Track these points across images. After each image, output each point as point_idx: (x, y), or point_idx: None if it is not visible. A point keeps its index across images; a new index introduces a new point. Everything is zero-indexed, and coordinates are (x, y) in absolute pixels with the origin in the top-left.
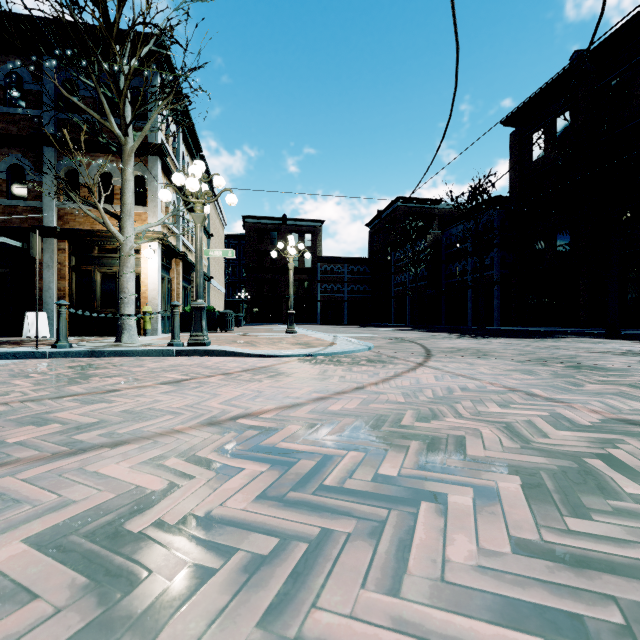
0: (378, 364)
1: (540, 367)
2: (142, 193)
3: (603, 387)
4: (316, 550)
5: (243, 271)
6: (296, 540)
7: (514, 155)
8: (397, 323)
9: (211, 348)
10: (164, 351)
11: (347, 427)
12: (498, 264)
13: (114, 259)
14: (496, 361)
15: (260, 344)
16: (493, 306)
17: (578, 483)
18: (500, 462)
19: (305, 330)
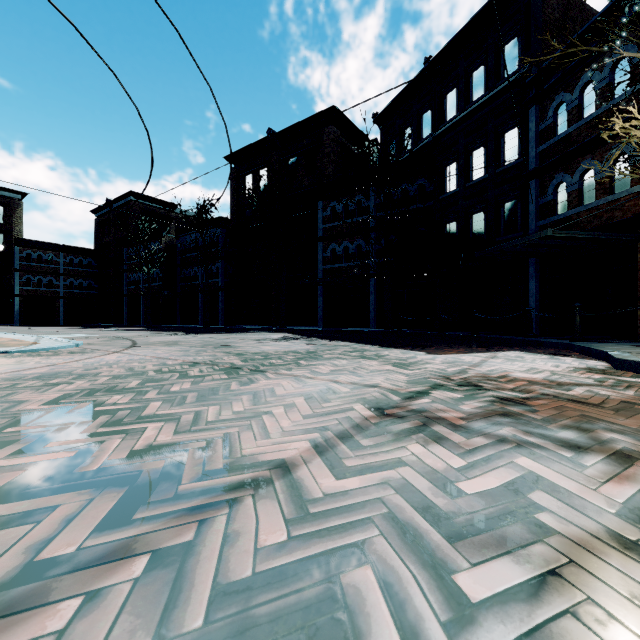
0: (78, 354)
1: (198, 348)
2: None
3: (210, 353)
4: (12, 394)
5: None
6: (3, 394)
7: (234, 187)
8: (130, 323)
9: None
10: None
11: (35, 377)
12: (222, 273)
13: None
14: (177, 347)
15: None
16: (219, 308)
17: (135, 375)
18: (111, 375)
19: None
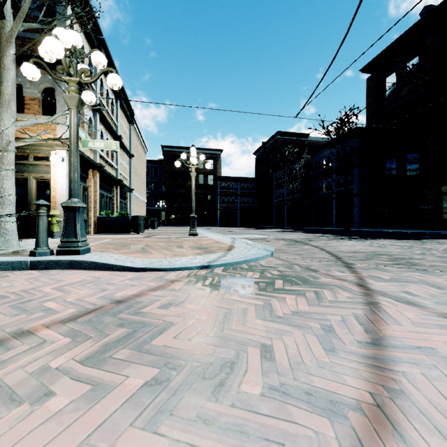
0: (304, 288)
1: None
2: (52, 104)
3: None
4: None
5: (162, 187)
6: None
7: (371, 95)
8: (277, 226)
9: (78, 259)
10: (14, 263)
11: None
12: (357, 180)
13: (25, 166)
14: None
15: (154, 249)
16: (353, 212)
17: None
18: None
19: (207, 232)
